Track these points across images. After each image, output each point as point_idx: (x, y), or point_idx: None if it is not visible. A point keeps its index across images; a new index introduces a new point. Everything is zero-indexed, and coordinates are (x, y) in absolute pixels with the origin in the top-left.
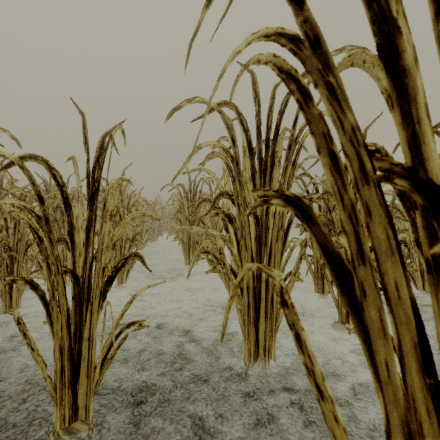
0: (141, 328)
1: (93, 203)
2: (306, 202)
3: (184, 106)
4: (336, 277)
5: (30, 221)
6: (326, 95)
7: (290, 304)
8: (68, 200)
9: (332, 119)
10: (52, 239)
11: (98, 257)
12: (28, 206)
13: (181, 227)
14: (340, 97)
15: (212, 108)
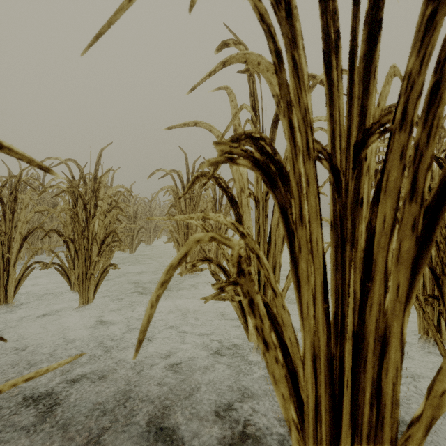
0: None
1: None
2: None
3: None
4: None
5: None
6: None
7: None
8: None
9: None
10: None
11: None
12: None
13: (163, 218)
14: None
15: None
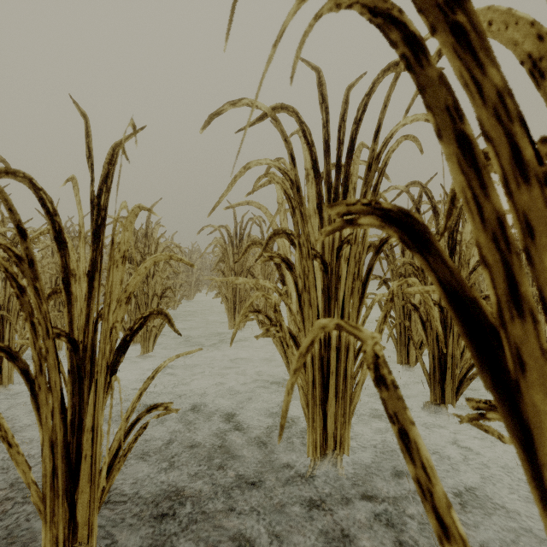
0: (167, 412)
1: (99, 239)
2: (418, 218)
3: (226, 110)
4: (471, 339)
5: (7, 262)
6: (451, 43)
7: (390, 382)
8: (62, 234)
9: (462, 81)
10: (39, 289)
11: (105, 314)
12: (4, 241)
13: (223, 279)
14: (476, 44)
15: (264, 115)
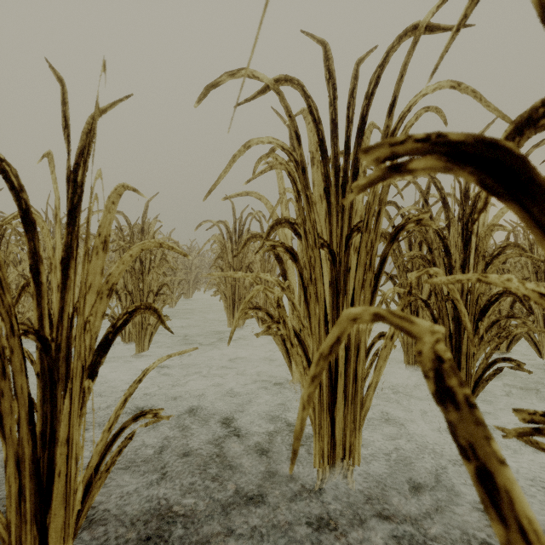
0: (157, 419)
1: (76, 220)
2: (513, 148)
3: (224, 82)
4: None
5: None
6: None
7: (463, 398)
8: (31, 213)
9: None
10: (2, 277)
11: (81, 307)
12: None
13: (221, 273)
14: None
15: (266, 87)
